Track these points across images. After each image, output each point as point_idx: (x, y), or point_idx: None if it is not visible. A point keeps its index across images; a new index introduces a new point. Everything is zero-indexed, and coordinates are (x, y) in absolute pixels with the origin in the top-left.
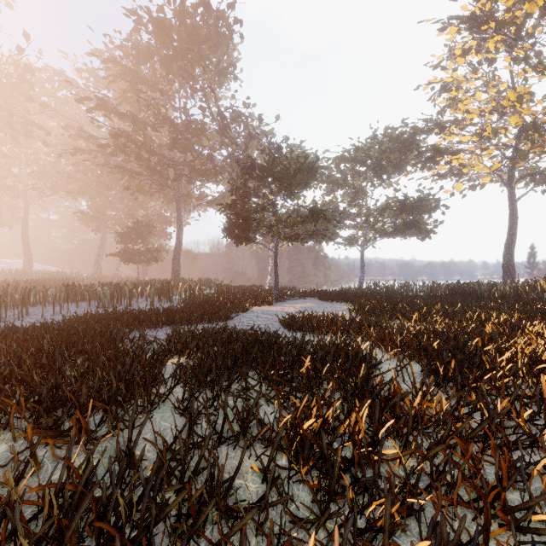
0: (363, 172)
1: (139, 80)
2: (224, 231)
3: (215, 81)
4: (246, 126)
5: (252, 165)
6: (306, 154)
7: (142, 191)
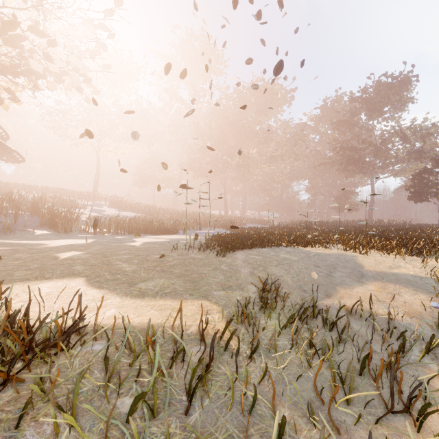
0: None
1: (352, 125)
2: (408, 197)
3: (397, 110)
4: (420, 135)
5: (424, 170)
6: None
7: (349, 175)
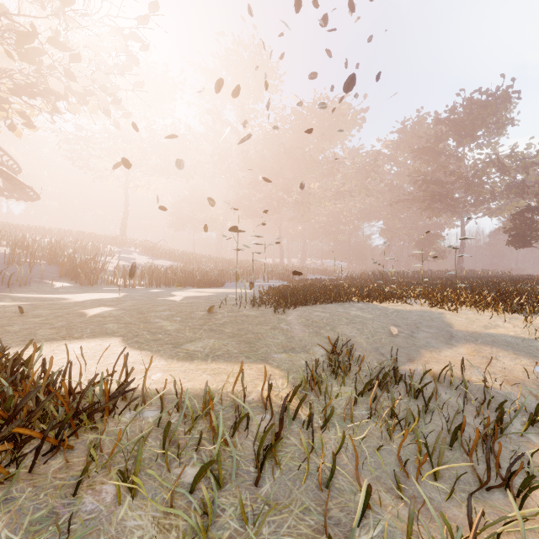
0: None
1: (438, 153)
2: (507, 242)
3: (494, 134)
4: (523, 165)
5: (527, 208)
6: None
7: (433, 214)
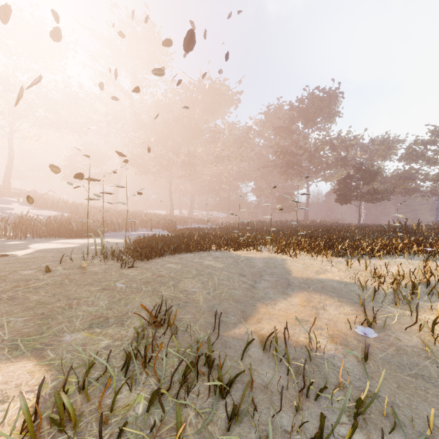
0: (433, 150)
1: (291, 132)
2: (336, 200)
3: (327, 122)
4: (345, 145)
5: (348, 175)
6: (372, 169)
7: (288, 178)
